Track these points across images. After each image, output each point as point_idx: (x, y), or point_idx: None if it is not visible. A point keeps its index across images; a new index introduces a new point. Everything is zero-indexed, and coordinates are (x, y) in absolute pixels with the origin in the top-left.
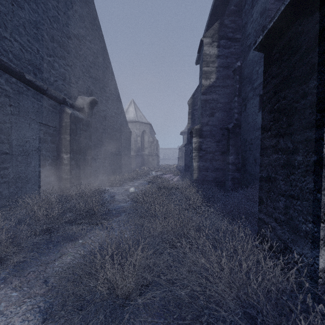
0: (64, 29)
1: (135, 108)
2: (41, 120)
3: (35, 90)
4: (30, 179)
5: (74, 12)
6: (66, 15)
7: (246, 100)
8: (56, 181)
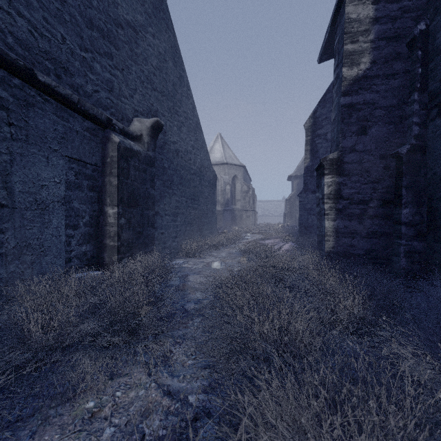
0: (110, 10)
1: (223, 145)
2: (70, 153)
3: (58, 102)
4: (49, 249)
5: None
6: None
7: None
8: (97, 251)
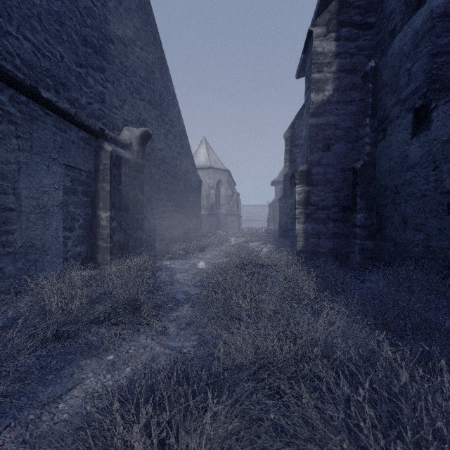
0: (102, 27)
1: (208, 149)
2: (67, 161)
3: (57, 115)
4: (49, 249)
5: (118, 4)
6: (106, 7)
7: (385, 122)
8: (90, 251)
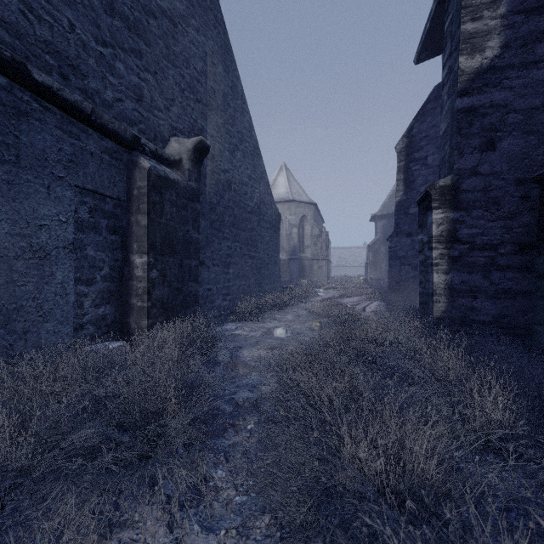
0: None
1: (289, 177)
2: (81, 181)
3: (64, 112)
4: (50, 312)
5: None
6: None
7: None
8: (120, 313)
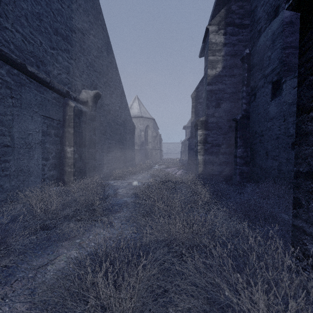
0: (68, 22)
1: (139, 104)
2: (44, 113)
3: (38, 82)
4: (32, 172)
5: (78, 6)
6: (70, 9)
7: (255, 89)
8: (59, 174)
